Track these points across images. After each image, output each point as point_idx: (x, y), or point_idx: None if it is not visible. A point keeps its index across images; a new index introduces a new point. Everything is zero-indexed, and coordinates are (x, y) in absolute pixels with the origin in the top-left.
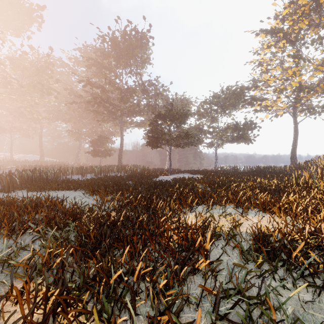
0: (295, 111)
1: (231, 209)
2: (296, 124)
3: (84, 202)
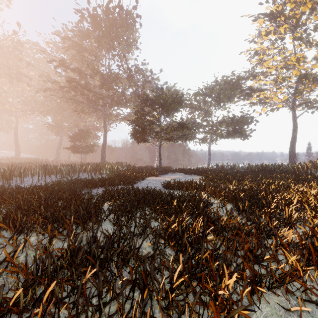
0: (295, 104)
1: None
2: (296, 118)
3: None
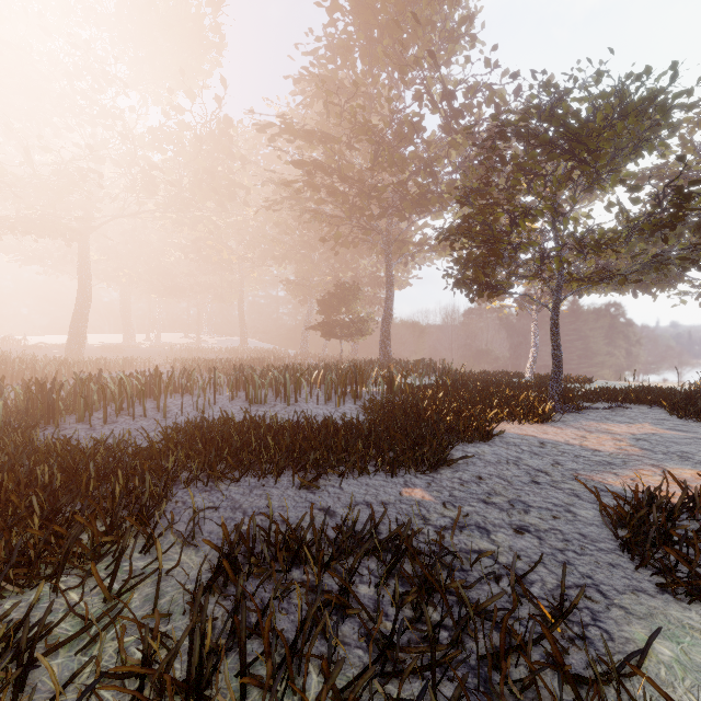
0: None
1: None
2: None
3: None
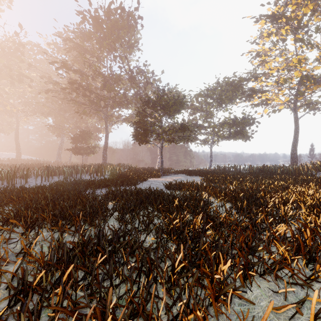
0: (296, 106)
1: None
2: (297, 120)
3: None
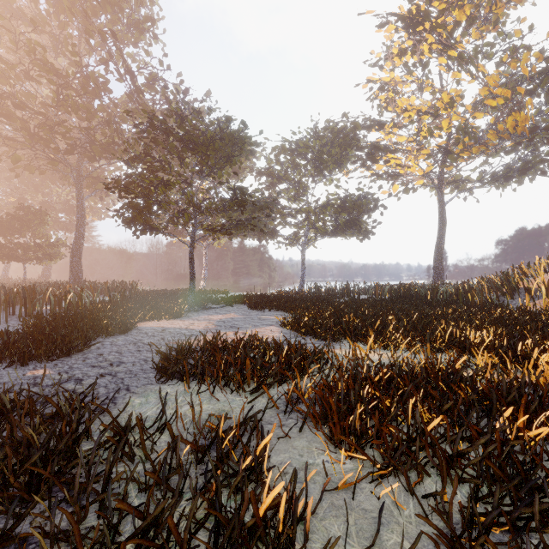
0: (442, 182)
1: None
2: (444, 206)
3: None
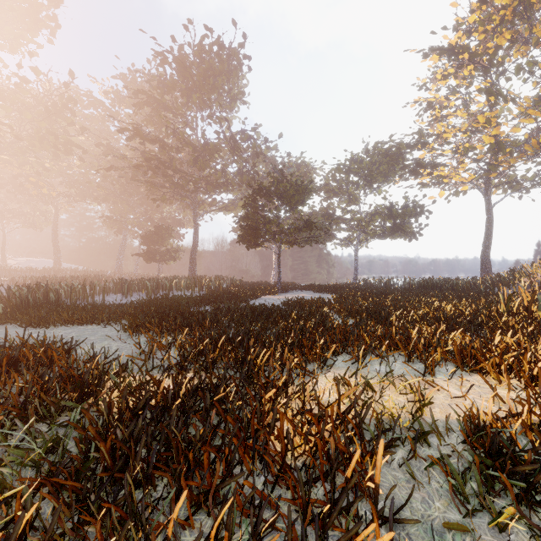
0: (489, 186)
1: (399, 364)
2: (491, 208)
3: (114, 352)
